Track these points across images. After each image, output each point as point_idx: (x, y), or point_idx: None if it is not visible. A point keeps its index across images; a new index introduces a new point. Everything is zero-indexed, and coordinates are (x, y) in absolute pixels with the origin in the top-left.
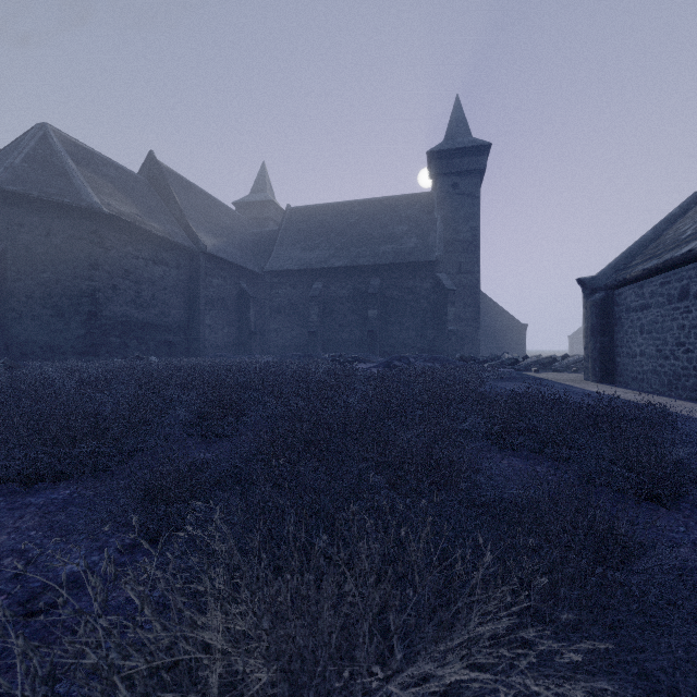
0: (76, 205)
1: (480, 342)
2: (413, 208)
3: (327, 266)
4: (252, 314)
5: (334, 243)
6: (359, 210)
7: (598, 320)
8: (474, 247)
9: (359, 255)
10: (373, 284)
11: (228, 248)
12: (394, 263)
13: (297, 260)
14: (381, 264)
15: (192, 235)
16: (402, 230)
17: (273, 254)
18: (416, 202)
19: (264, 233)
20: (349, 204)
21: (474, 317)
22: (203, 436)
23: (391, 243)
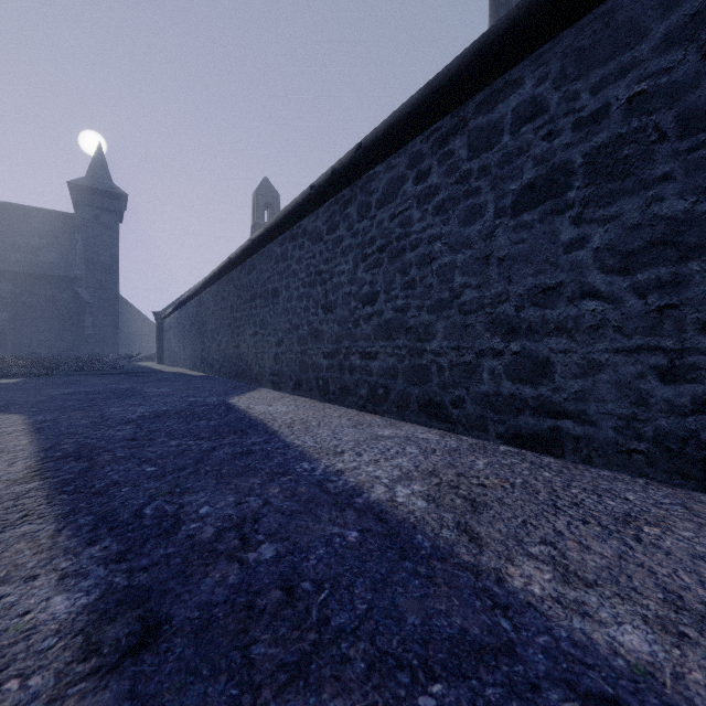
0: None
1: (128, 345)
2: (53, 224)
3: None
4: None
5: None
6: None
7: (157, 334)
8: (114, 270)
9: None
10: (3, 289)
11: None
12: (30, 272)
13: None
14: (14, 271)
15: None
16: (40, 242)
17: None
18: (57, 219)
19: None
20: None
21: (114, 325)
22: None
23: (27, 252)
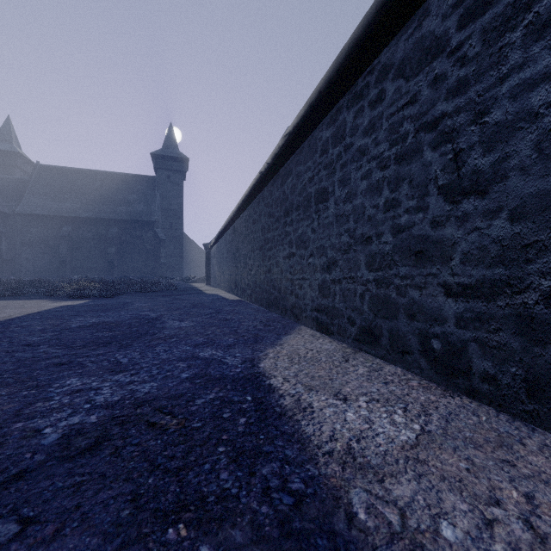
0: None
1: (190, 270)
2: (142, 185)
3: (75, 215)
4: (4, 245)
5: (82, 199)
6: (102, 179)
7: (206, 261)
8: (180, 215)
9: (102, 211)
10: (112, 231)
11: None
12: (127, 219)
13: (48, 208)
14: (118, 219)
15: None
16: (134, 198)
17: (24, 200)
18: (144, 181)
19: (12, 180)
20: (94, 172)
21: (180, 255)
22: (38, 293)
23: (126, 206)
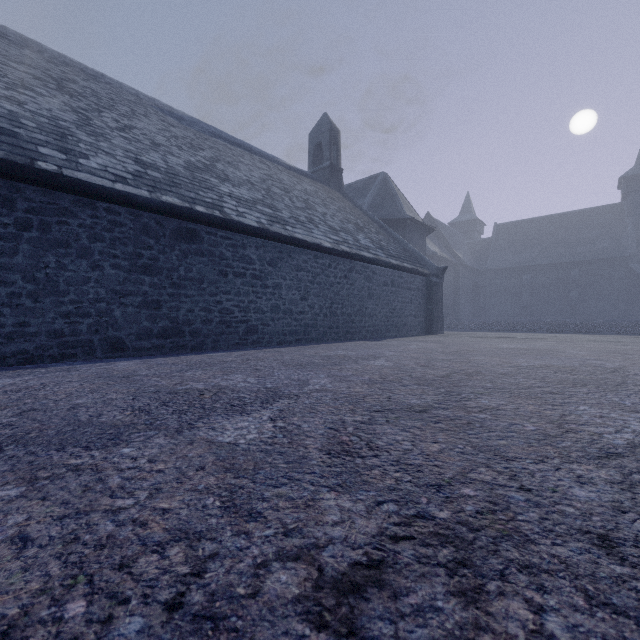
0: (429, 254)
1: None
2: (604, 217)
3: (534, 264)
4: (481, 296)
5: (537, 247)
6: (556, 222)
7: None
8: None
9: (560, 255)
10: (573, 274)
11: (465, 258)
12: (591, 259)
13: (510, 261)
14: (580, 260)
15: (455, 256)
16: (595, 234)
17: (489, 257)
18: (607, 211)
19: (476, 243)
20: (545, 218)
21: None
22: (593, 332)
23: (586, 245)
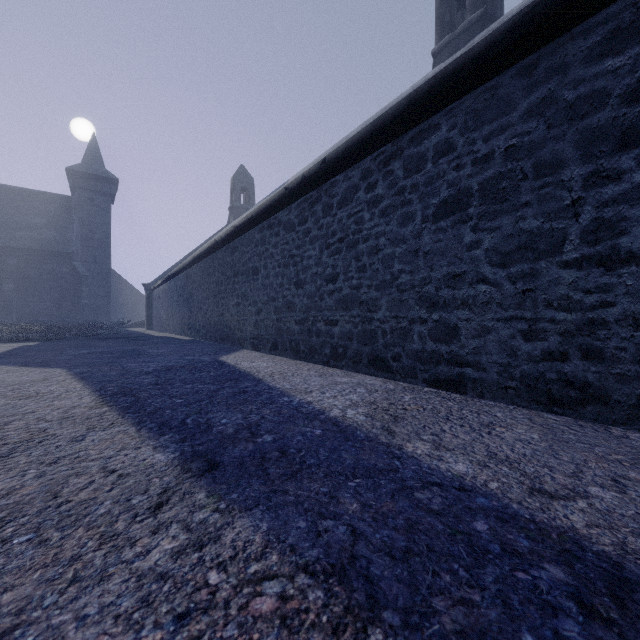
0: None
1: (119, 312)
2: (52, 206)
3: None
4: None
5: None
6: None
7: (147, 303)
8: (107, 246)
9: None
10: (9, 263)
11: None
12: (33, 248)
13: None
14: (19, 247)
15: None
16: (41, 222)
17: None
18: (56, 201)
19: None
20: None
21: (107, 295)
22: None
23: (29, 231)
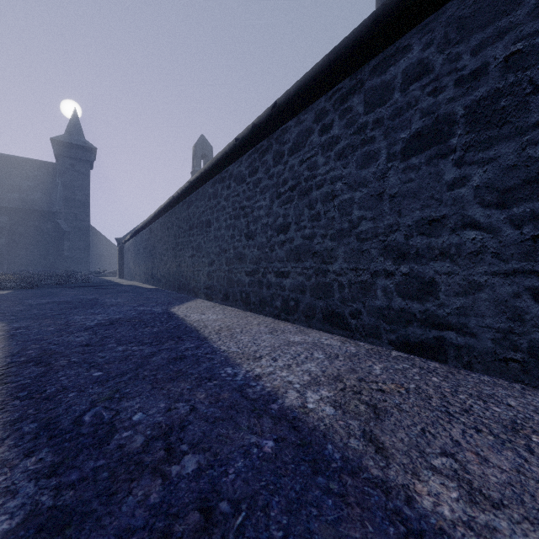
0: None
1: (97, 263)
2: (39, 171)
3: None
4: None
5: None
6: None
7: (119, 255)
8: (86, 206)
9: None
10: (0, 220)
11: None
12: (21, 208)
13: None
14: (9, 207)
15: None
16: (29, 185)
17: None
18: (42, 167)
19: None
20: None
21: (86, 248)
22: None
23: (19, 192)
